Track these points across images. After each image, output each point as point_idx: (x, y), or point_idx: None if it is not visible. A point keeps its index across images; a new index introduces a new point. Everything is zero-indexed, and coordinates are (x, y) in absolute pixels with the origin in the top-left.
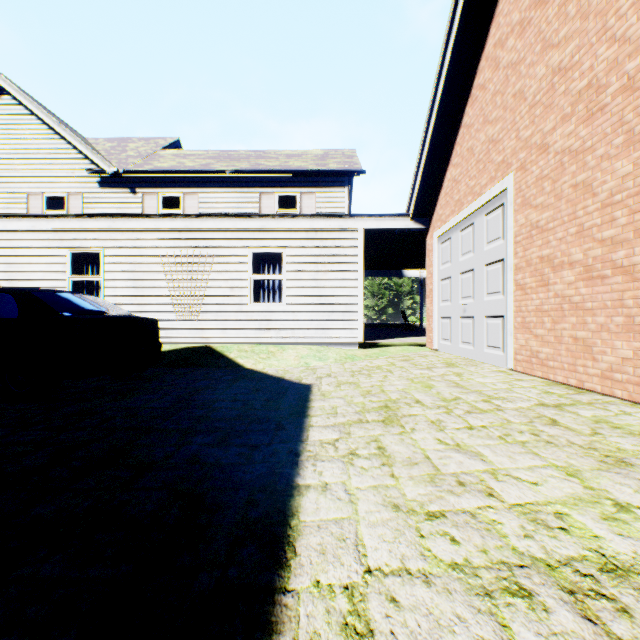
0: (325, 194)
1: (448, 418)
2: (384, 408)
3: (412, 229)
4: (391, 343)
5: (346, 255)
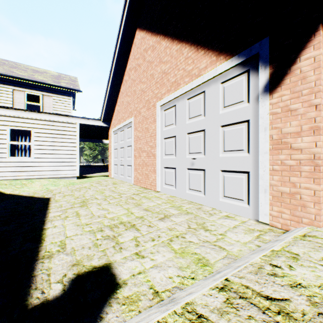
0: (59, 98)
1: (104, 202)
2: (83, 202)
3: (103, 126)
4: (94, 176)
5: (70, 135)
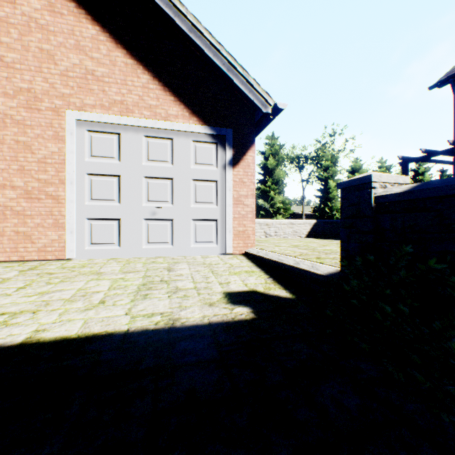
0: None
1: None
2: None
3: None
4: None
5: None
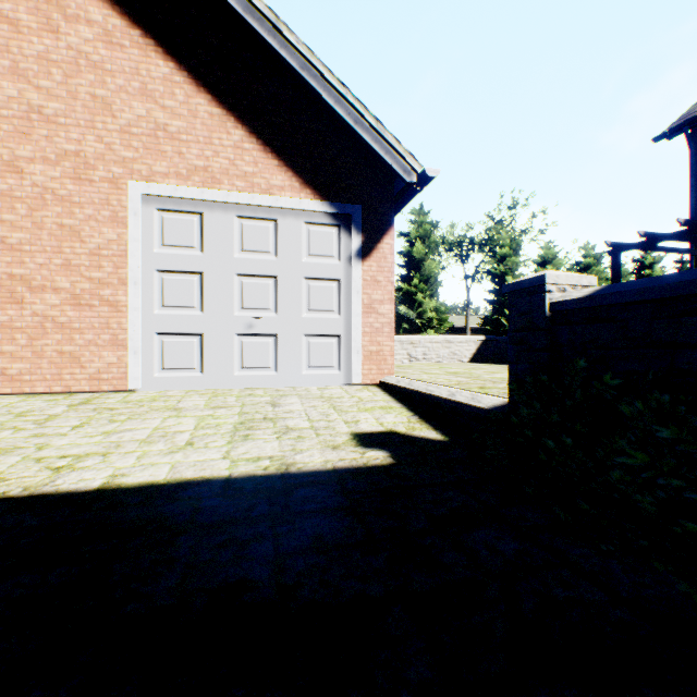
0: None
1: (41, 430)
2: None
3: None
4: None
5: None
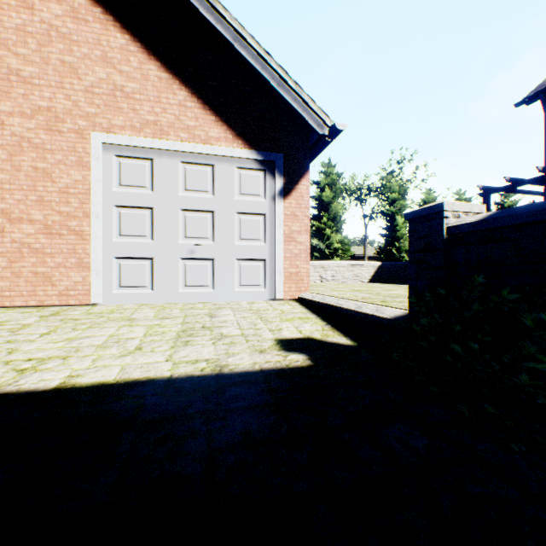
0: None
1: (14, 337)
2: None
3: None
4: None
5: None
